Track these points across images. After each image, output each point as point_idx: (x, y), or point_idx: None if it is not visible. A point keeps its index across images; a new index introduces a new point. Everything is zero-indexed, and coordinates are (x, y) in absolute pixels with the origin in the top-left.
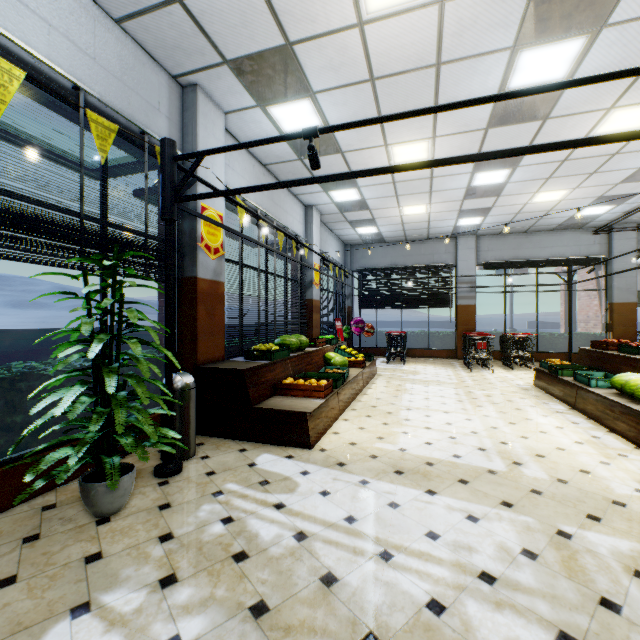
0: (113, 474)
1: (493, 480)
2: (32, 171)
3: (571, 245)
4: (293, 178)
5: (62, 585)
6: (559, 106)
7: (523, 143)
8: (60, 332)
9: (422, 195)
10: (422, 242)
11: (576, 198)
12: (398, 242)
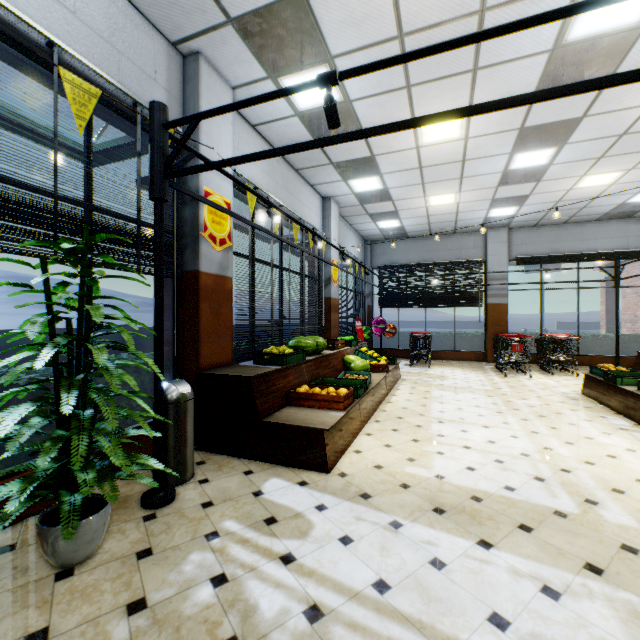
0: (71, 519)
1: (565, 527)
2: None
3: (618, 237)
4: (309, 165)
5: None
6: (627, 62)
7: (576, 114)
8: (74, 332)
9: (451, 182)
10: (448, 236)
11: (629, 181)
12: (422, 237)
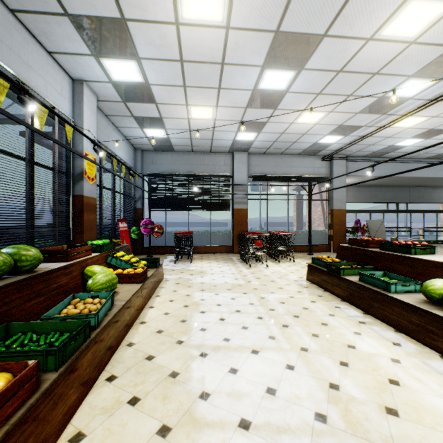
0: None
1: None
2: None
3: (309, 167)
4: (32, 7)
5: None
6: None
7: (321, 28)
8: None
9: (211, 92)
10: (206, 154)
11: (326, 124)
12: (185, 152)
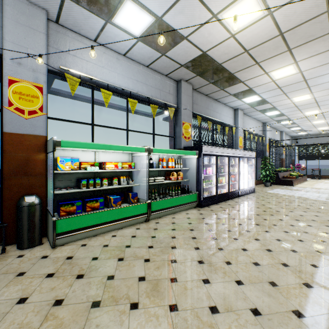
0: (271, 181)
1: None
2: (255, 147)
3: None
4: (279, 128)
5: (271, 188)
6: None
7: None
8: None
9: (325, 126)
10: None
11: None
12: (317, 134)
